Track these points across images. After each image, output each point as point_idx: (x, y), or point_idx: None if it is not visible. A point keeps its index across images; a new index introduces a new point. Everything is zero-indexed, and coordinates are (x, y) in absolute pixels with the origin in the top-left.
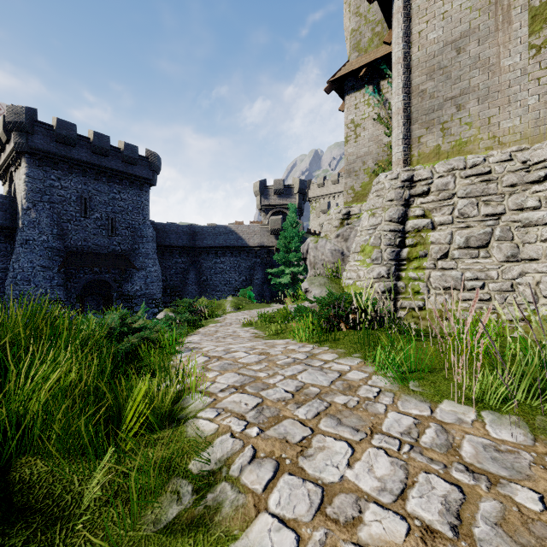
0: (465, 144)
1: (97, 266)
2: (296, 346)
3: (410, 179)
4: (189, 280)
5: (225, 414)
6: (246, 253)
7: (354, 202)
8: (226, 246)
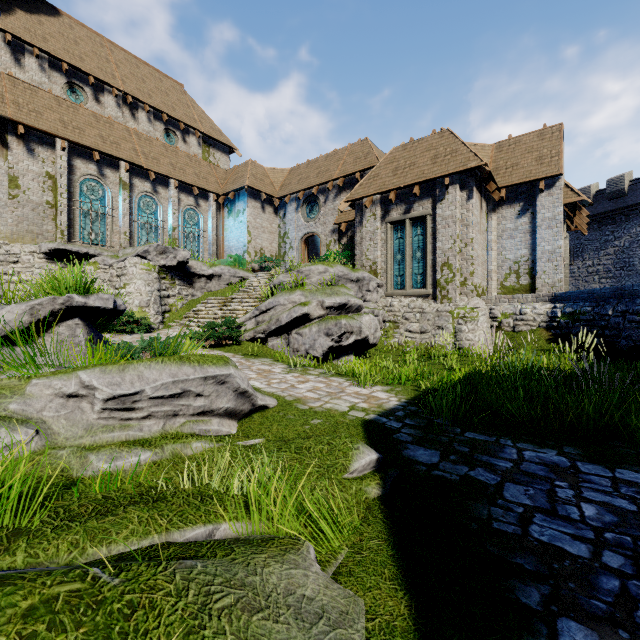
0: None
1: None
2: None
3: None
4: None
5: None
6: None
7: None
8: None
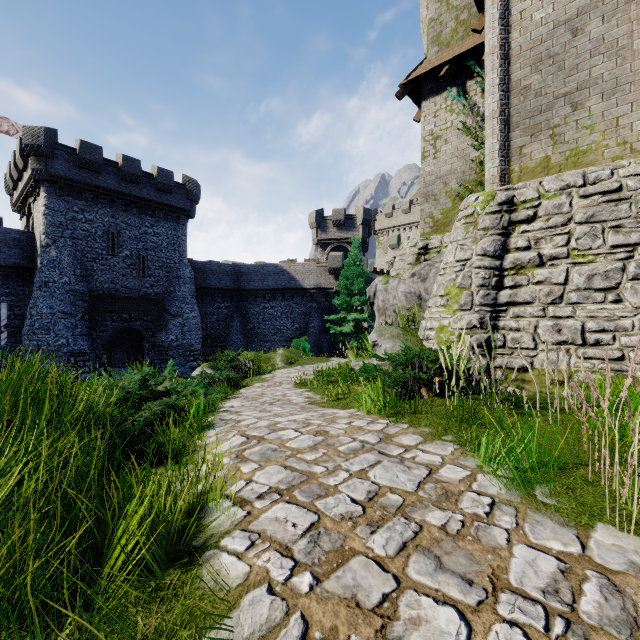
0: (584, 153)
1: (127, 312)
2: (363, 421)
3: (510, 201)
4: (233, 329)
5: (261, 545)
6: (300, 296)
7: (433, 234)
8: (277, 288)
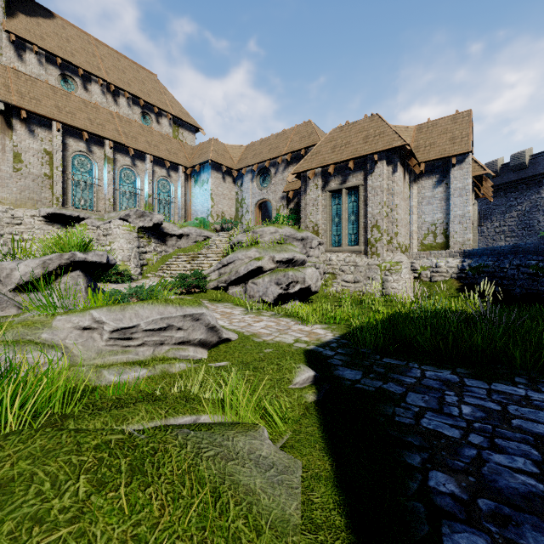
0: None
1: None
2: None
3: None
4: None
5: None
6: None
7: None
8: None
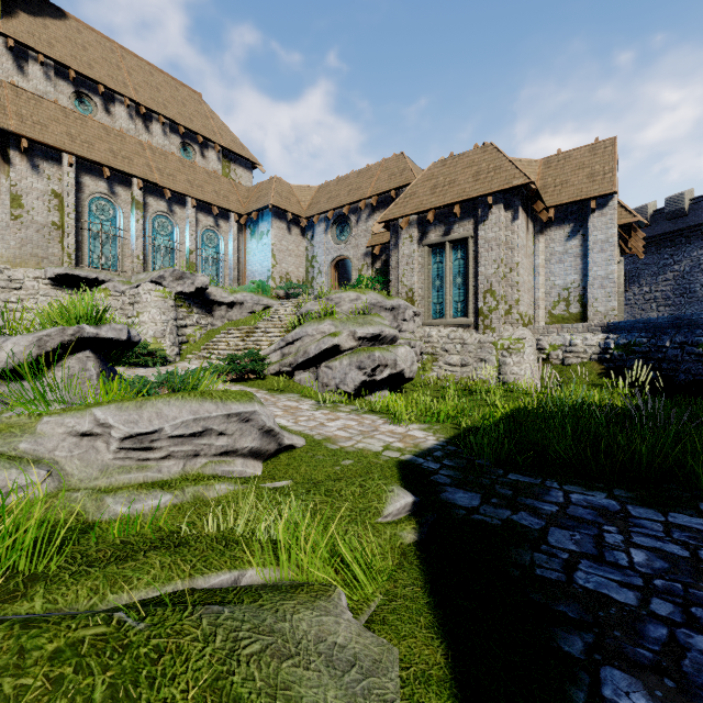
0: None
1: None
2: None
3: None
4: None
5: None
6: None
7: None
8: None
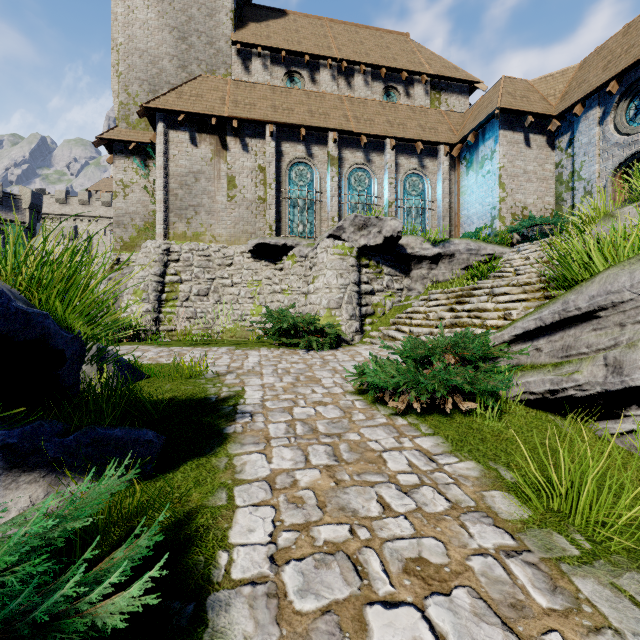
0: (200, 235)
1: None
2: None
3: (168, 250)
4: None
5: None
6: None
7: (123, 251)
8: None
